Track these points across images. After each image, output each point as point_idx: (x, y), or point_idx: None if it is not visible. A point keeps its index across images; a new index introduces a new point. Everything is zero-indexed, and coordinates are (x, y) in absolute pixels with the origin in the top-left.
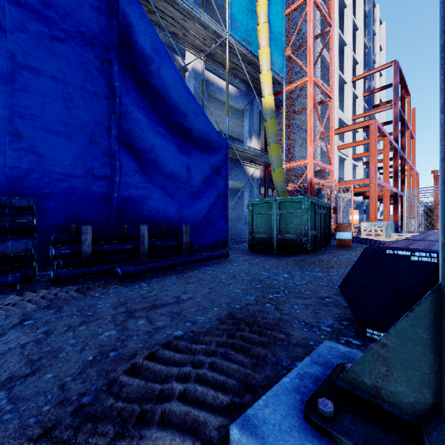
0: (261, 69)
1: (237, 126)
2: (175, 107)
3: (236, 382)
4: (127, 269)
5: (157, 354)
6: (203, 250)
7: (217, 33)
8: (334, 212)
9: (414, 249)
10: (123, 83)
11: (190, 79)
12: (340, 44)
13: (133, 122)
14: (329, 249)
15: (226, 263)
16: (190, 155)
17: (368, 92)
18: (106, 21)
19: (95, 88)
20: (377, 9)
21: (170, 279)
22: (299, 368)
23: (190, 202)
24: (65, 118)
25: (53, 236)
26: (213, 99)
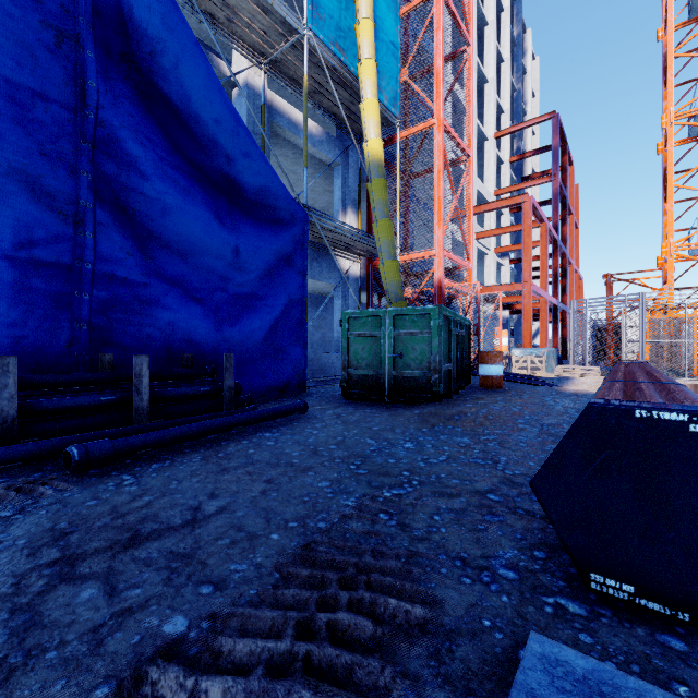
0: (363, 94)
1: (323, 191)
2: (210, 140)
3: None
4: (94, 447)
5: None
6: (262, 398)
7: (289, 25)
8: (475, 333)
9: (693, 409)
10: (103, 82)
11: (242, 101)
12: (478, 79)
13: (125, 160)
14: (471, 393)
15: (302, 422)
16: (238, 229)
17: (517, 155)
18: None
19: (41, 84)
20: (528, 36)
21: (187, 464)
22: None
23: (239, 314)
24: None
25: None
26: (281, 141)
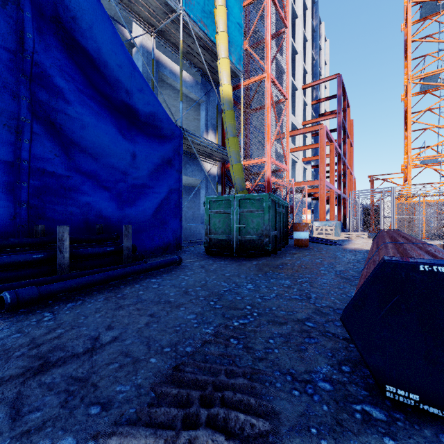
0: (219, 55)
1: (193, 119)
2: (115, 79)
3: None
4: (23, 292)
5: None
6: (152, 255)
7: (170, 6)
8: (291, 211)
9: None
10: (38, 35)
11: (138, 56)
12: (292, 51)
13: (54, 90)
14: (289, 250)
15: (178, 271)
16: (135, 141)
17: (315, 100)
18: None
19: None
20: (322, 26)
21: (94, 303)
22: None
23: (136, 198)
24: None
25: None
26: (165, 85)
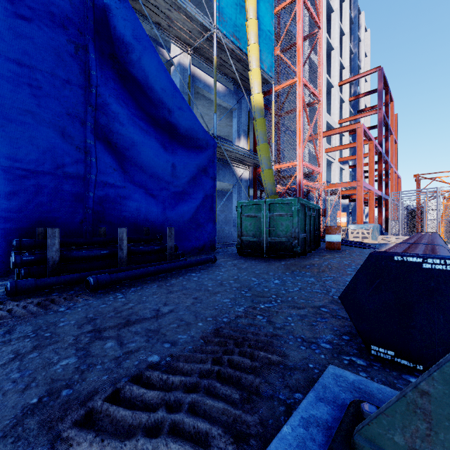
0: (250, 66)
1: (225, 125)
2: (159, 101)
3: (222, 432)
4: (101, 278)
5: (123, 392)
6: (189, 254)
7: (205, 26)
8: (323, 214)
9: (425, 256)
10: (100, 71)
11: (176, 74)
12: (327, 48)
13: (112, 115)
14: (319, 252)
15: (213, 268)
16: (175, 153)
17: (354, 96)
18: (80, 1)
19: (67, 75)
20: (362, 16)
21: (150, 288)
22: (302, 410)
23: (176, 203)
24: (31, 107)
25: (16, 241)
26: (200, 96)
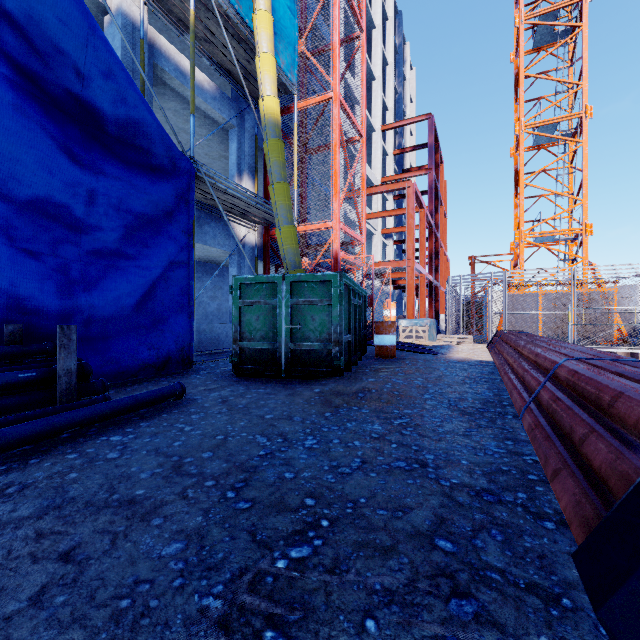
0: (258, 47)
1: (218, 157)
2: (51, 46)
3: None
4: None
5: None
6: (135, 378)
7: None
8: (370, 304)
9: None
10: None
11: (115, 31)
12: (367, 75)
13: None
14: (369, 364)
15: (174, 413)
16: (97, 169)
17: (399, 149)
18: None
19: None
20: (407, 48)
21: None
22: None
23: (100, 275)
24: None
25: None
26: (169, 92)
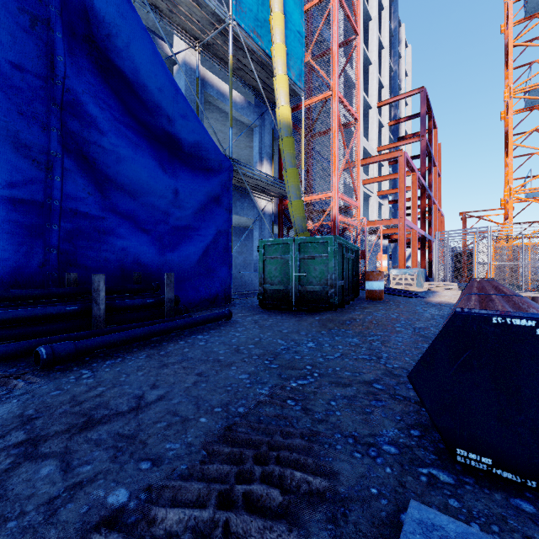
0: (275, 71)
1: (244, 147)
2: (155, 105)
3: None
4: (59, 347)
5: None
6: (197, 308)
7: (217, 16)
8: (362, 257)
9: None
10: (69, 57)
11: (180, 75)
12: (364, 61)
13: (87, 119)
14: (359, 303)
15: (227, 327)
16: (177, 175)
17: (394, 120)
18: None
19: (18, 58)
20: (402, 29)
21: (135, 360)
22: None
23: (178, 241)
24: None
25: None
26: (212, 107)
